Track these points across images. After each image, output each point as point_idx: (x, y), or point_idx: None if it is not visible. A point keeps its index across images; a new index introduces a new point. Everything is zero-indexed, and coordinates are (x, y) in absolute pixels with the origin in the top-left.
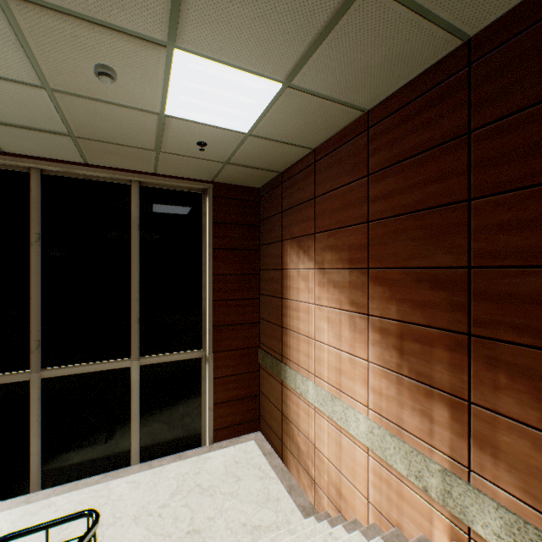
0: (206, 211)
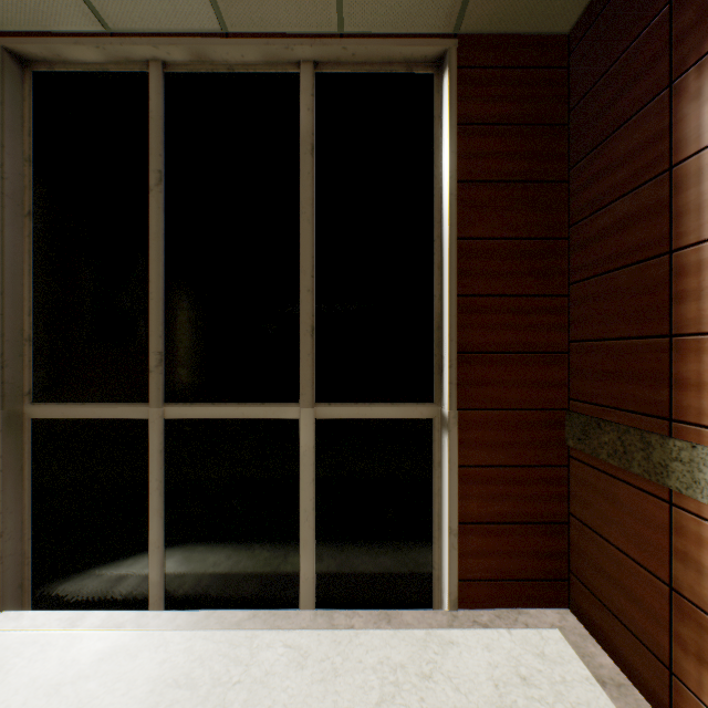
0: (441, 108)
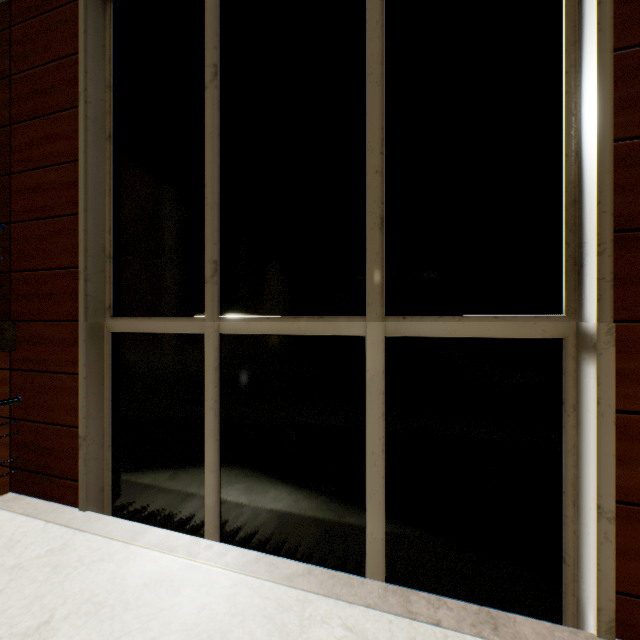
0: None
